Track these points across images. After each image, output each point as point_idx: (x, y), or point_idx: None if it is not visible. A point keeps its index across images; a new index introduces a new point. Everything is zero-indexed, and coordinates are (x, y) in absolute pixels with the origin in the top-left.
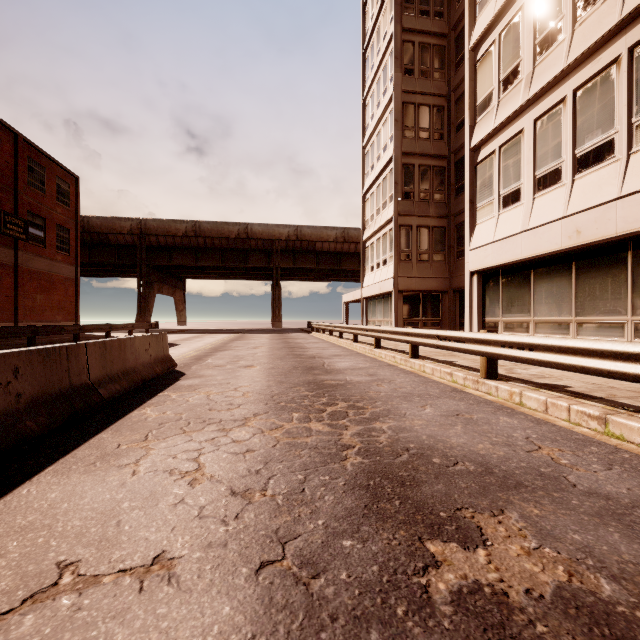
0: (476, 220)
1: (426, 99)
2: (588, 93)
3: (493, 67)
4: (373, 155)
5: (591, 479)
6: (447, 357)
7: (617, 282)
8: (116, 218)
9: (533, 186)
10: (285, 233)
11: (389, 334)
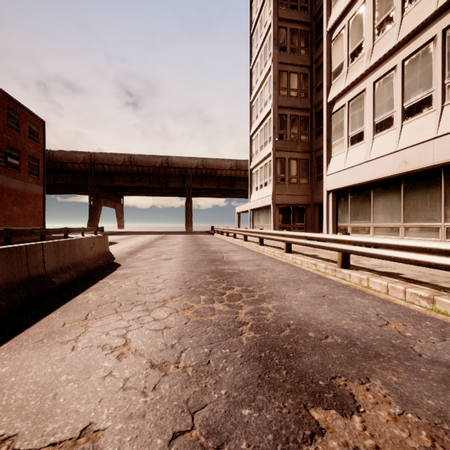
0: (331, 154)
1: (295, 68)
2: (413, 62)
3: (344, 45)
4: (257, 108)
5: (432, 349)
6: (311, 252)
7: (434, 198)
8: (73, 152)
9: (373, 129)
10: (195, 163)
11: (270, 235)
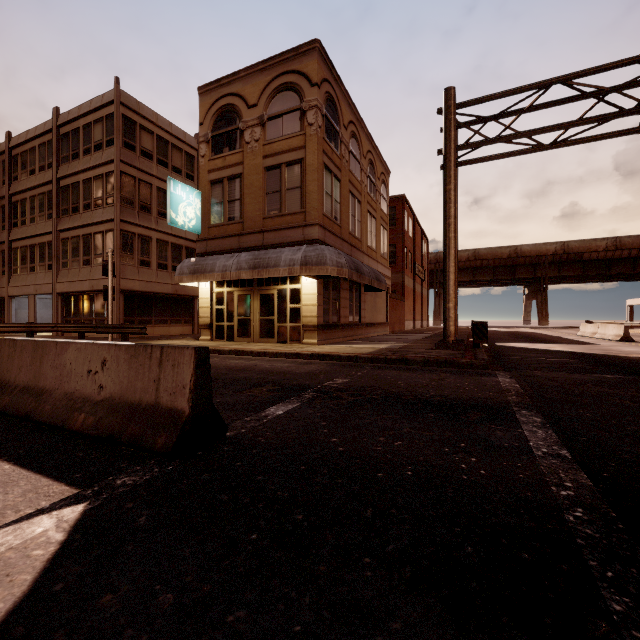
0: None
1: None
2: None
3: None
4: None
5: None
6: None
7: None
8: None
9: None
10: (552, 249)
11: None
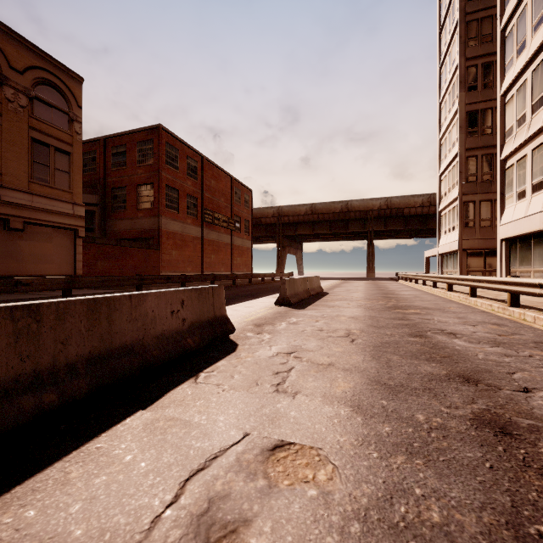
0: (505, 206)
1: (488, 104)
2: None
3: (513, 110)
4: (446, 147)
5: (451, 310)
6: None
7: None
8: (265, 208)
9: (531, 190)
10: (377, 204)
11: (438, 279)
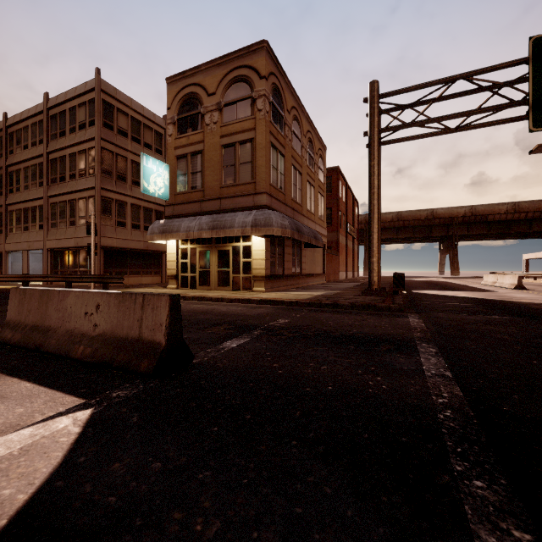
0: None
1: None
2: None
3: None
4: None
5: None
6: None
7: None
8: None
9: None
10: (462, 212)
11: None
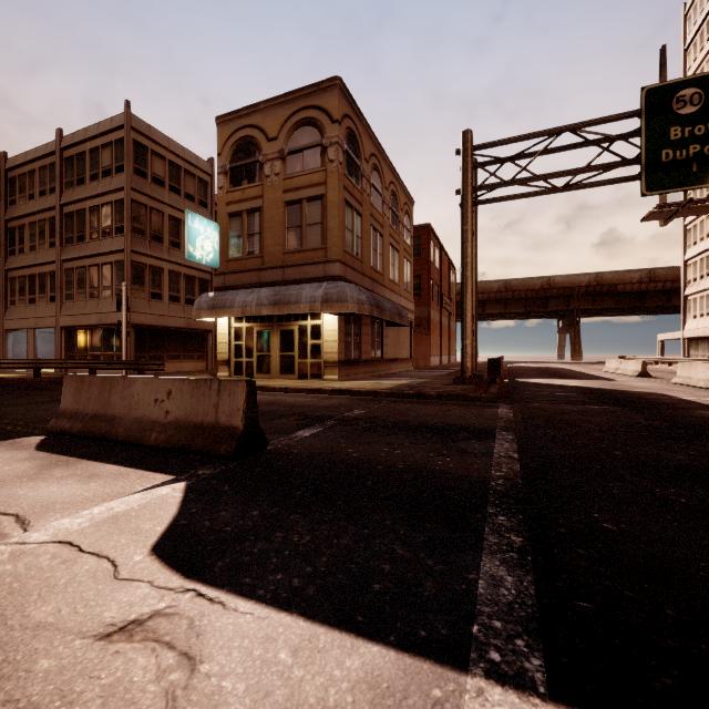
0: None
1: None
2: None
3: None
4: (696, 234)
5: None
6: None
7: None
8: None
9: None
10: (585, 280)
11: None
